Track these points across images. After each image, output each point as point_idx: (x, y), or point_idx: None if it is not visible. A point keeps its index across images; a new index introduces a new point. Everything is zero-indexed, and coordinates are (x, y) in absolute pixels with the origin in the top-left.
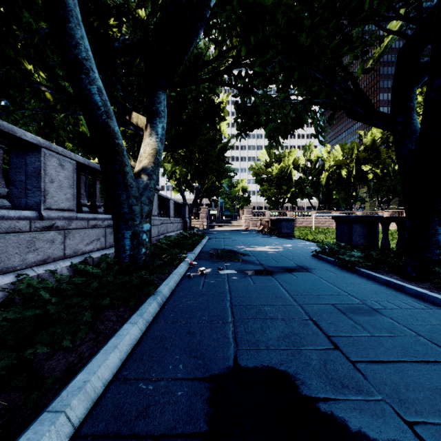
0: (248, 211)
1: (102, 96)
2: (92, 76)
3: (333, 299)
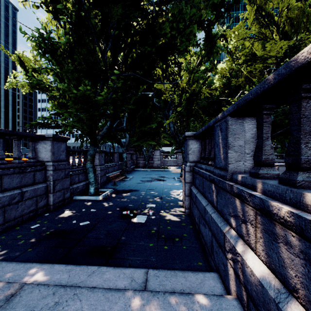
0: None
1: None
2: None
3: None
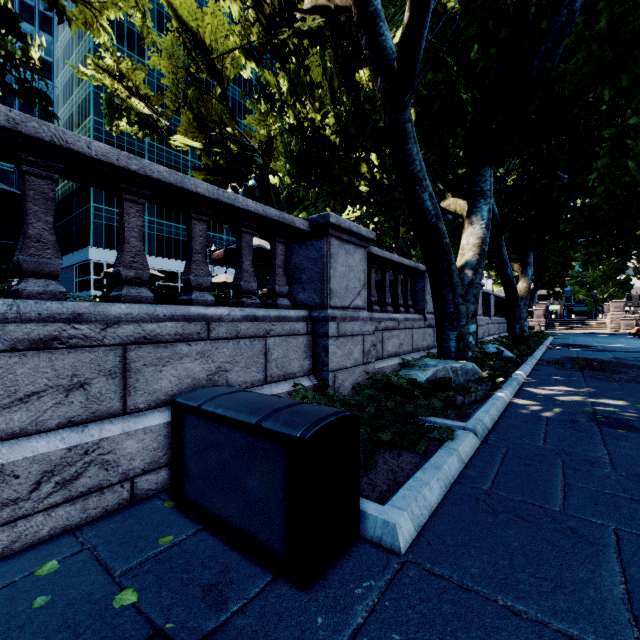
0: (617, 306)
1: (511, 271)
2: (508, 265)
3: (636, 356)
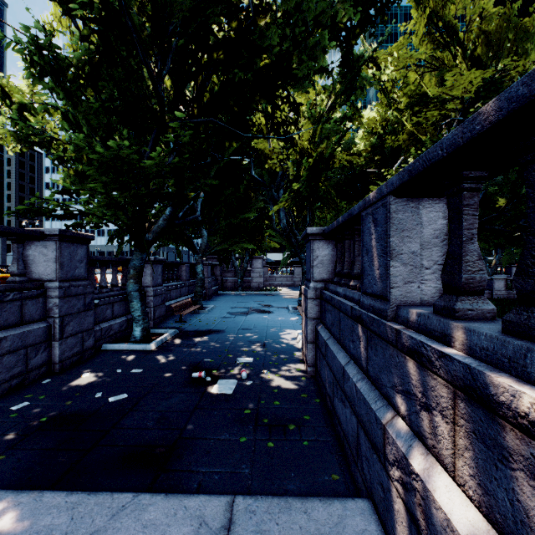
0: None
1: None
2: None
3: None
